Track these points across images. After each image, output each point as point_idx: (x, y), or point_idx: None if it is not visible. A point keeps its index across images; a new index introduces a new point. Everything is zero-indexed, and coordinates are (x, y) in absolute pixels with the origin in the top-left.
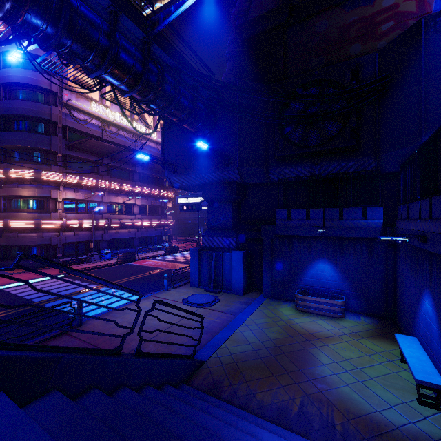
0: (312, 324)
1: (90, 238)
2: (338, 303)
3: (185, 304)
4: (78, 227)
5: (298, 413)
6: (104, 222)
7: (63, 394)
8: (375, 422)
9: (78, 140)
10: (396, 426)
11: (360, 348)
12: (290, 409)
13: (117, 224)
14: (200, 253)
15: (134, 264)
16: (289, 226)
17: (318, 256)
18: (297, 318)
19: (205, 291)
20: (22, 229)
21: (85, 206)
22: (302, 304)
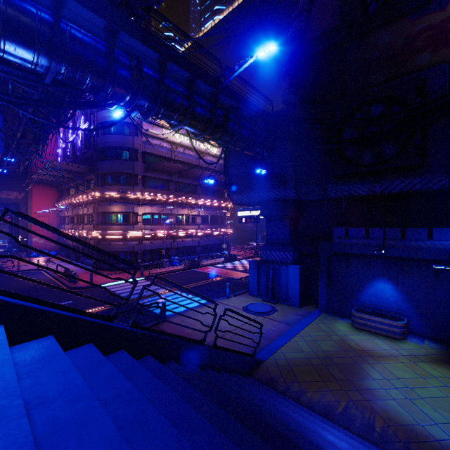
0: (368, 342)
1: (162, 246)
2: (398, 324)
3: (245, 312)
4: (153, 237)
5: (342, 412)
6: (173, 232)
7: (177, 362)
8: (415, 432)
9: (153, 163)
10: (436, 439)
11: (416, 370)
12: (335, 408)
13: (183, 234)
14: (258, 265)
15: (198, 270)
16: (346, 244)
17: (377, 275)
18: (352, 334)
19: (263, 300)
20: (113, 238)
21: (158, 218)
22: (359, 322)
